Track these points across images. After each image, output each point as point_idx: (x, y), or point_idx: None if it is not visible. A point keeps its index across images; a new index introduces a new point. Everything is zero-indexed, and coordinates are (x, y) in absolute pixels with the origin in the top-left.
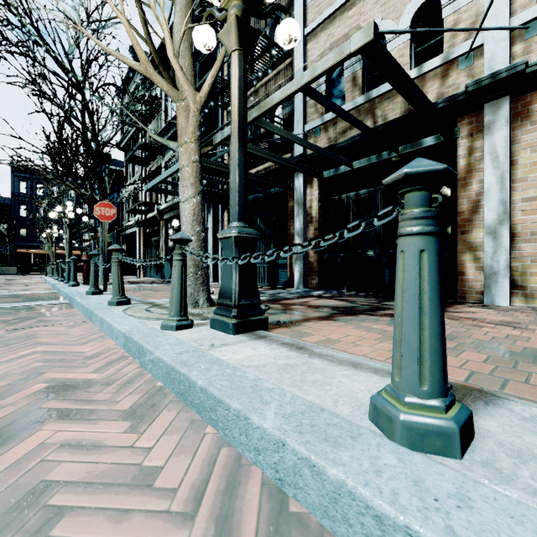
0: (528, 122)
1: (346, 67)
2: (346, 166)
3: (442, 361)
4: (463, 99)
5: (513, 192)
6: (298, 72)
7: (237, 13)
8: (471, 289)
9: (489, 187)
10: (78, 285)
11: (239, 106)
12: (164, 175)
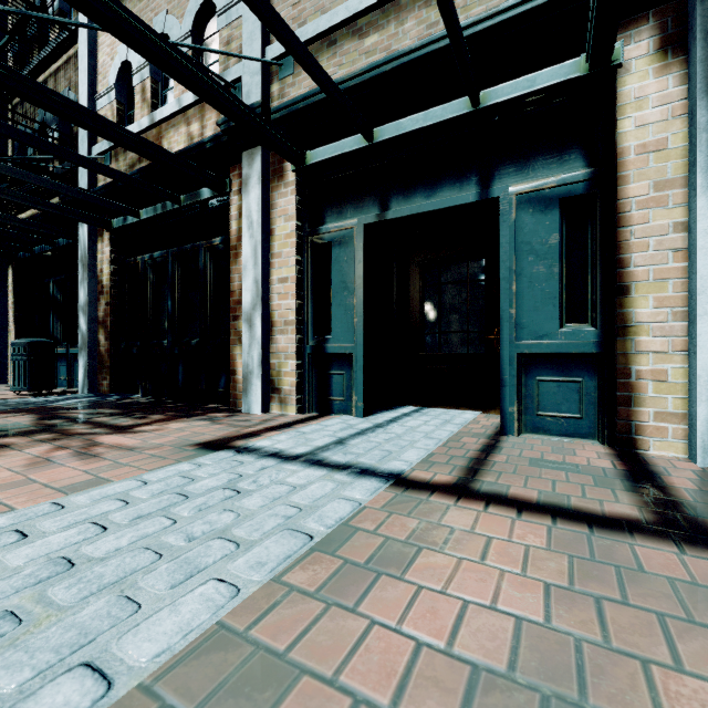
0: (282, 184)
1: (135, 71)
2: (126, 214)
3: None
4: (228, 142)
5: (272, 270)
6: (83, 64)
7: None
8: (241, 392)
9: (246, 261)
10: None
11: None
12: None
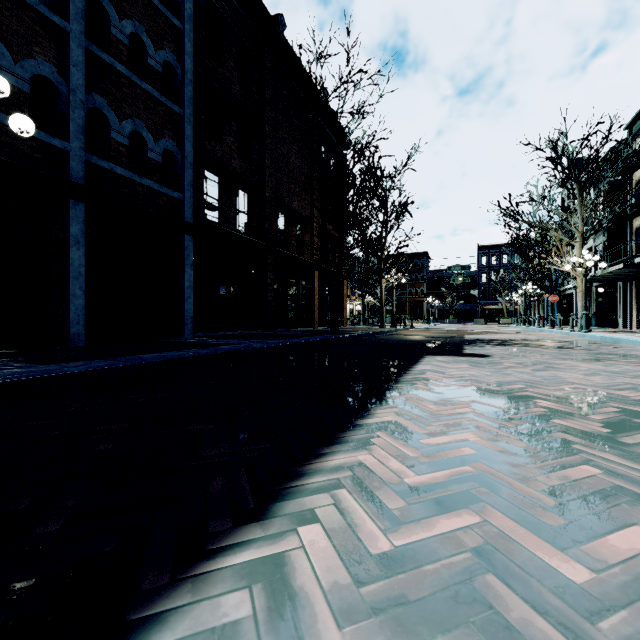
0: None
1: None
2: None
3: (585, 327)
4: None
5: None
6: None
7: (583, 272)
8: None
9: None
10: (540, 327)
11: (584, 289)
12: None
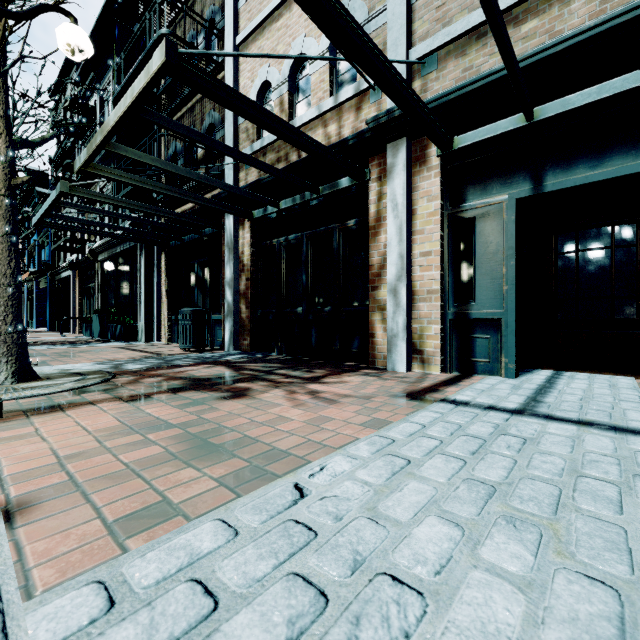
0: (425, 168)
1: (274, 88)
2: (270, 206)
3: None
4: (370, 137)
5: (414, 245)
6: None
7: None
8: (380, 353)
9: (390, 239)
10: None
11: None
12: (45, 207)
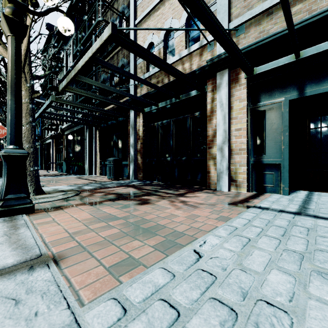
0: (237, 85)
1: (155, 46)
2: (154, 106)
3: None
4: (208, 69)
5: (231, 125)
6: None
7: (8, 12)
8: (213, 181)
9: (219, 122)
10: None
11: (11, 72)
12: (42, 108)
